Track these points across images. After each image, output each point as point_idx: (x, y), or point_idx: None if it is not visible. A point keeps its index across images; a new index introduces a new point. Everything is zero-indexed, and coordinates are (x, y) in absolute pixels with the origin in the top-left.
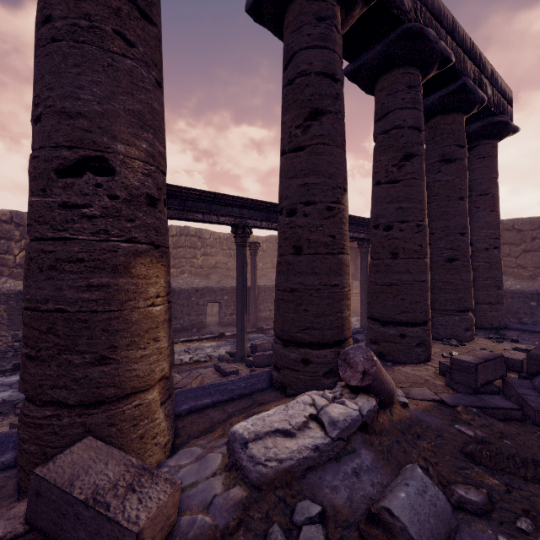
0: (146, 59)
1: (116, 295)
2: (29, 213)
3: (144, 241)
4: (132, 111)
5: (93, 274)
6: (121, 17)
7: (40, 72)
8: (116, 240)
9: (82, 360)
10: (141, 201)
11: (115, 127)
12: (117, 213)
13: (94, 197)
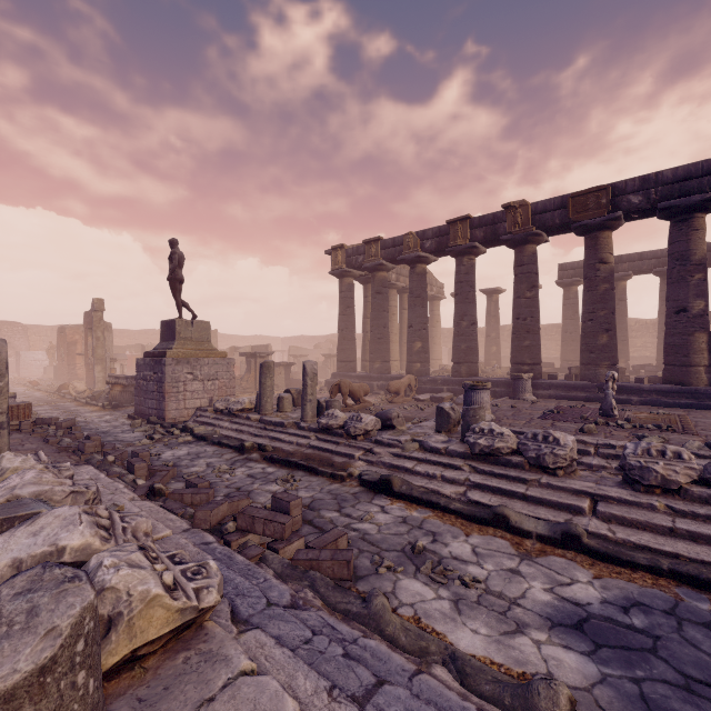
0: None
1: None
2: (657, 337)
3: None
4: None
5: None
6: None
7: (659, 318)
8: None
9: None
10: None
11: None
12: None
13: None
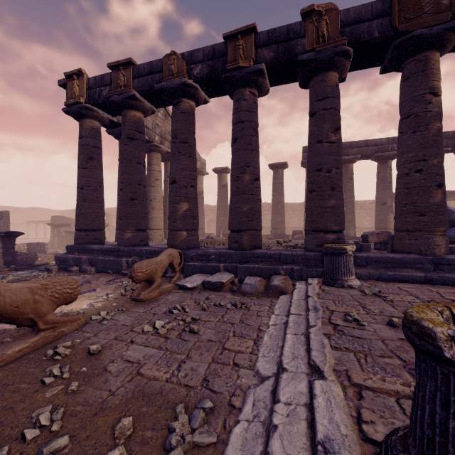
0: (390, 189)
1: (387, 218)
2: (377, 209)
3: (390, 211)
4: (389, 196)
5: (384, 215)
6: (387, 186)
7: (378, 194)
8: (387, 211)
9: (383, 224)
10: (390, 207)
11: (387, 199)
12: (387, 209)
13: (385, 207)
